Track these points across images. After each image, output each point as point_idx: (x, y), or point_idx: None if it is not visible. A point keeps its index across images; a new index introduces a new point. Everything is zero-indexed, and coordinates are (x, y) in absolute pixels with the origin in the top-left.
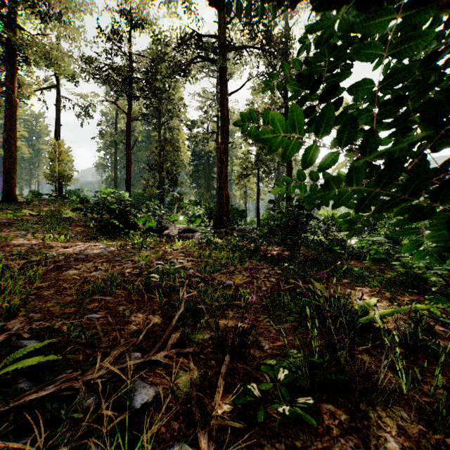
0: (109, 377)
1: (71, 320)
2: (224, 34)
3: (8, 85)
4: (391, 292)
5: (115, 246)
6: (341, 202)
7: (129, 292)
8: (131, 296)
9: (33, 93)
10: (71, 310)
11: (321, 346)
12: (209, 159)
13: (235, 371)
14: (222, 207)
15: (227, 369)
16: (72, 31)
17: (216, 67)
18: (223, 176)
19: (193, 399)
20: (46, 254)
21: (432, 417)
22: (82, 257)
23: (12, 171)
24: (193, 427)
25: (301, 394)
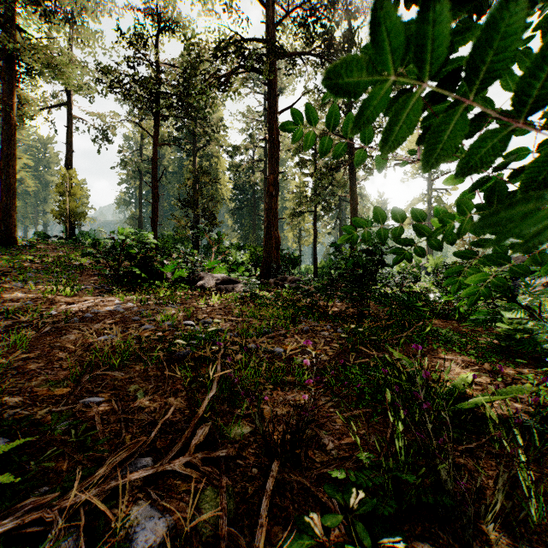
0: (102, 499)
1: (60, 407)
2: (273, 38)
3: (5, 101)
4: (490, 362)
5: (134, 301)
6: None
7: (145, 365)
8: (147, 370)
9: (37, 112)
10: (63, 391)
11: (406, 444)
12: (255, 193)
13: (287, 486)
14: (271, 252)
15: (275, 483)
16: (85, 35)
17: (263, 80)
18: (272, 214)
19: (223, 539)
20: (42, 313)
21: None
22: (90, 316)
23: (11, 207)
24: None
25: (386, 532)
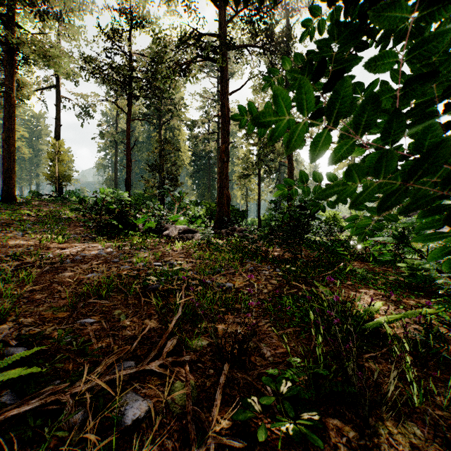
0: (99, 389)
1: (63, 326)
2: (225, 33)
3: (7, 84)
4: (396, 294)
5: (114, 247)
6: (364, 198)
7: (126, 295)
8: (127, 299)
9: (32, 93)
10: (64, 314)
11: (326, 353)
12: (209, 159)
13: (235, 381)
14: (223, 208)
15: (226, 379)
16: (71, 30)
17: (216, 66)
18: (224, 176)
19: (189, 414)
20: (42, 256)
21: (447, 433)
22: (79, 258)
23: (11, 171)
24: (188, 446)
25: (306, 409)
